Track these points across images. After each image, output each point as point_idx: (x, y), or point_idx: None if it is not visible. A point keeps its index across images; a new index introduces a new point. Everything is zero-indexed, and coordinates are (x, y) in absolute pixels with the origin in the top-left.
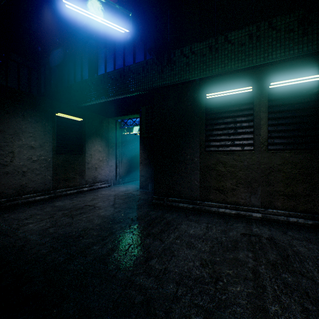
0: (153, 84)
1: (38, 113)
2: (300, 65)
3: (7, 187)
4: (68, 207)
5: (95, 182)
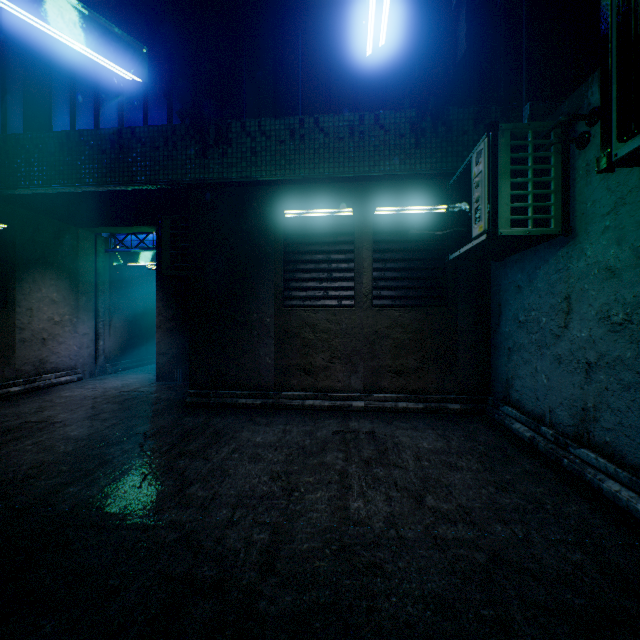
0: (187, 175)
1: None
2: (411, 188)
3: None
4: None
5: (43, 371)
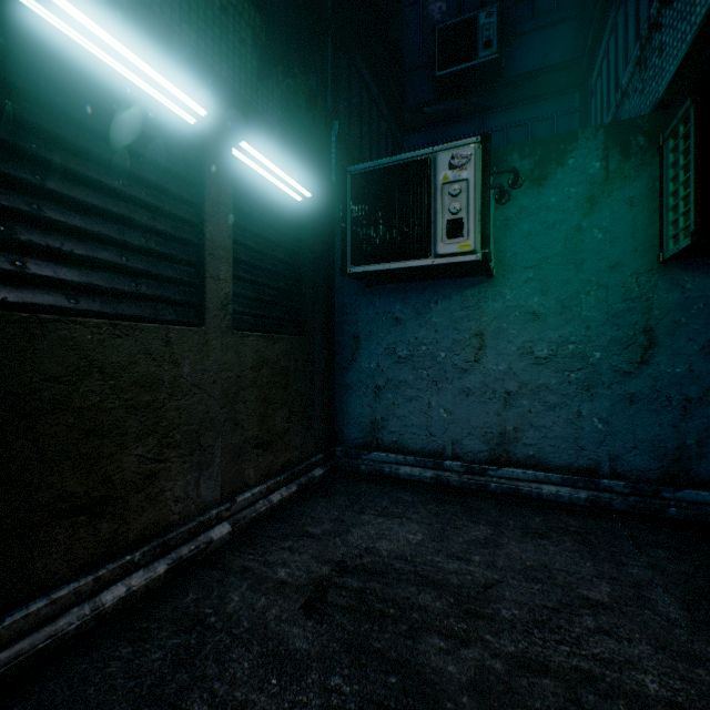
0: None
1: None
2: (278, 141)
3: None
4: None
5: None
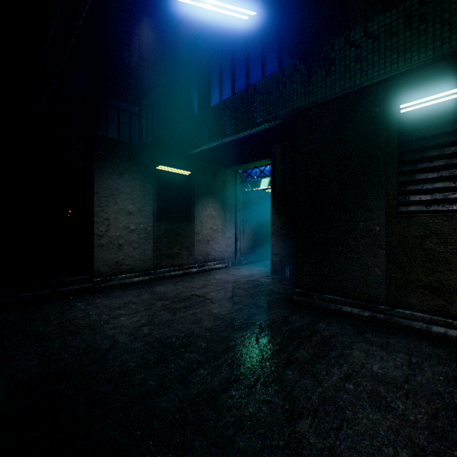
0: (293, 106)
1: (136, 167)
2: None
3: (102, 263)
4: (170, 295)
5: (207, 260)
